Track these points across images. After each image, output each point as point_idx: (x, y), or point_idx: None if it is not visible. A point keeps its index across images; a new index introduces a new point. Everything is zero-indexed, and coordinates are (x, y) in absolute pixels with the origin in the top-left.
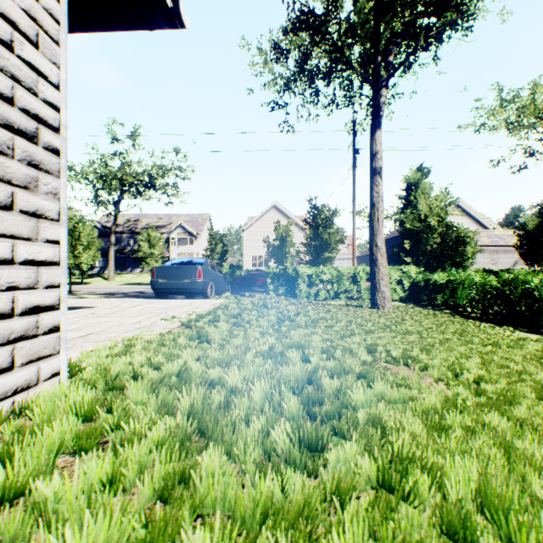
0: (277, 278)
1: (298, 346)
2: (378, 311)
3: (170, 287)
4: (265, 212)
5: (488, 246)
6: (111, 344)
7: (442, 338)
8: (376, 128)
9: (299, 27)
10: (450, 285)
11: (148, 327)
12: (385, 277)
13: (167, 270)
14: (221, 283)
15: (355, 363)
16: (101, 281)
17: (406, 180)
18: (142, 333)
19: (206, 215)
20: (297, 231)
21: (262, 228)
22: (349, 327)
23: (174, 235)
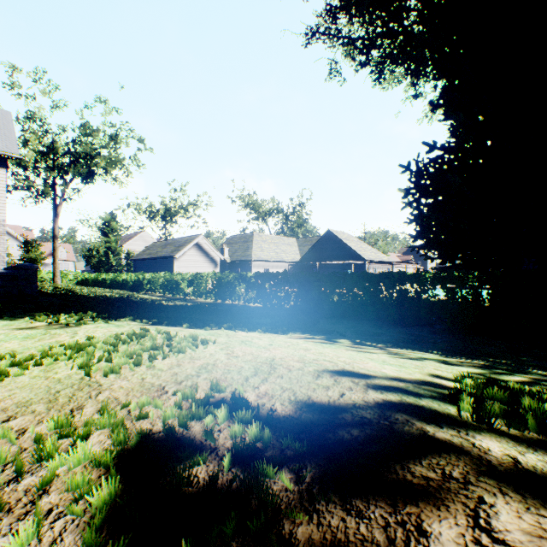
0: None
1: None
2: None
3: None
4: None
5: None
6: None
7: None
8: (57, 221)
9: (18, 189)
10: (88, 279)
11: None
12: (59, 276)
13: None
14: None
15: None
16: None
17: (103, 219)
18: None
19: None
20: (12, 240)
21: None
22: None
23: None
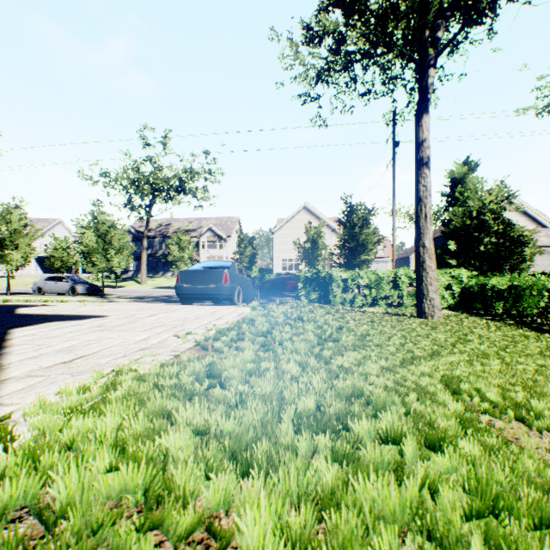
0: (309, 283)
1: (359, 396)
2: (428, 322)
3: (194, 292)
4: (296, 214)
5: (547, 246)
6: (85, 384)
7: (533, 364)
8: (422, 113)
9: (335, 2)
10: (513, 291)
11: (153, 349)
12: (434, 282)
13: (192, 274)
14: (249, 288)
15: (453, 425)
16: (134, 284)
17: (450, 175)
18: (143, 358)
19: (235, 219)
20: (328, 232)
21: (292, 230)
22: (406, 347)
23: (204, 239)
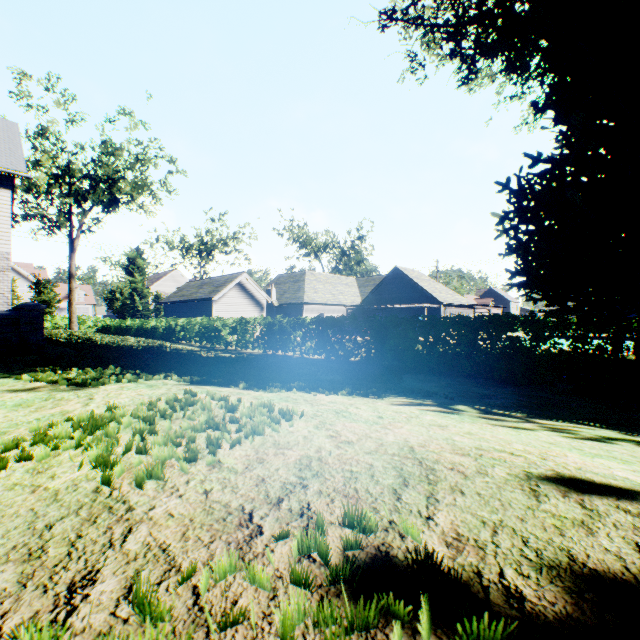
0: None
1: None
2: None
3: None
4: None
5: None
6: None
7: None
8: (73, 257)
9: (28, 219)
10: (110, 326)
11: None
12: (76, 323)
13: None
14: None
15: None
16: None
17: (128, 255)
18: None
19: None
20: (22, 280)
21: None
22: None
23: None
